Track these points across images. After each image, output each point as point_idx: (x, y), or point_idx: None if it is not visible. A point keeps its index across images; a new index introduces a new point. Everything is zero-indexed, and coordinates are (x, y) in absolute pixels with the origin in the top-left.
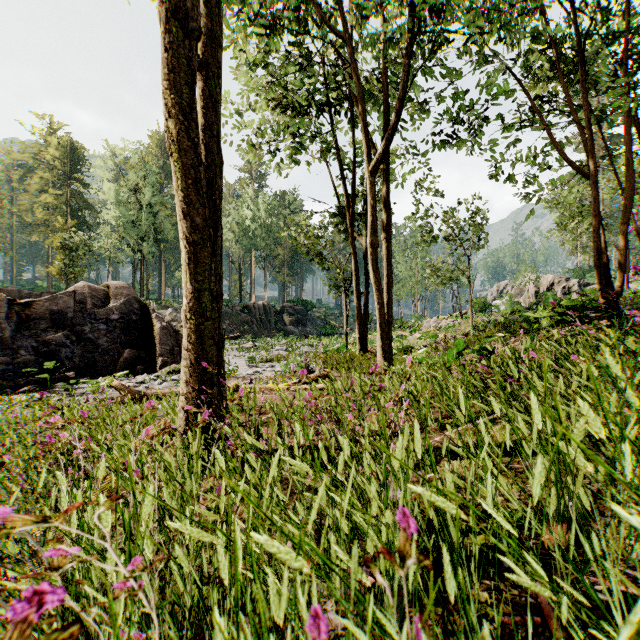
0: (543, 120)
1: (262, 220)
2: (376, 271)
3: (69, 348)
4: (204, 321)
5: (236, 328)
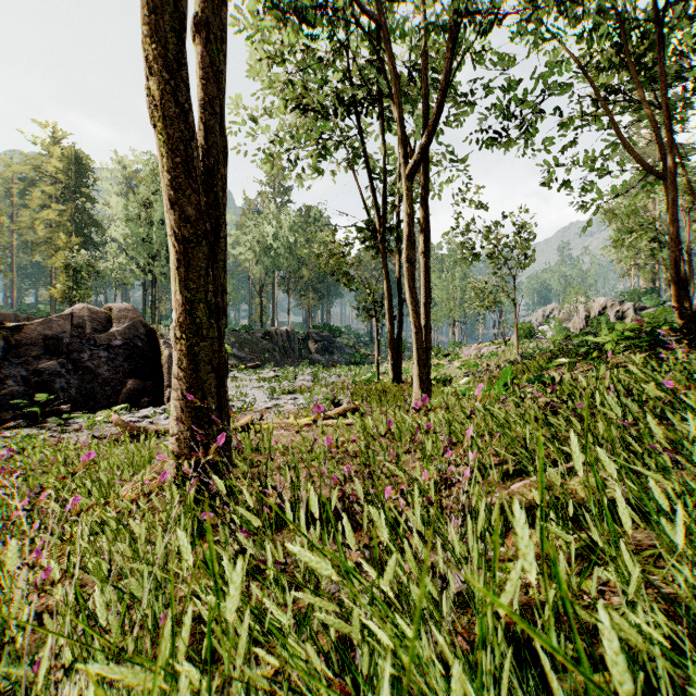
0: (608, 112)
1: (285, 238)
2: (412, 290)
3: (64, 378)
4: (199, 341)
5: (256, 356)
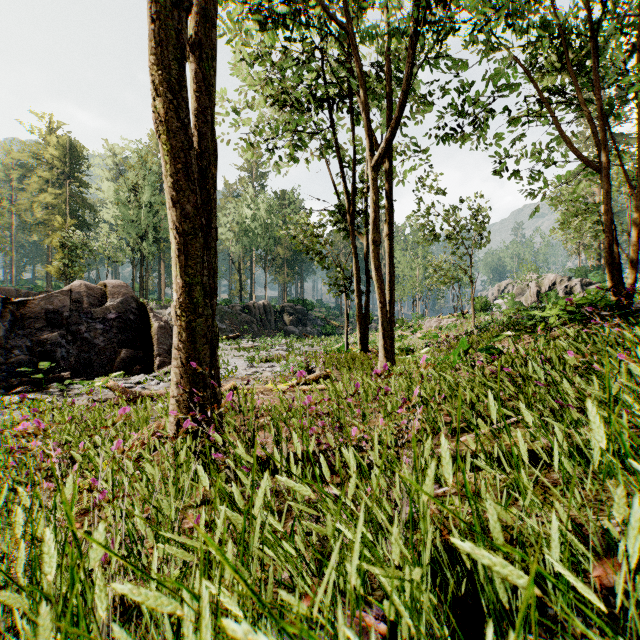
0: (551, 112)
1: (262, 219)
2: (378, 269)
3: (65, 348)
4: (196, 318)
5: (236, 328)
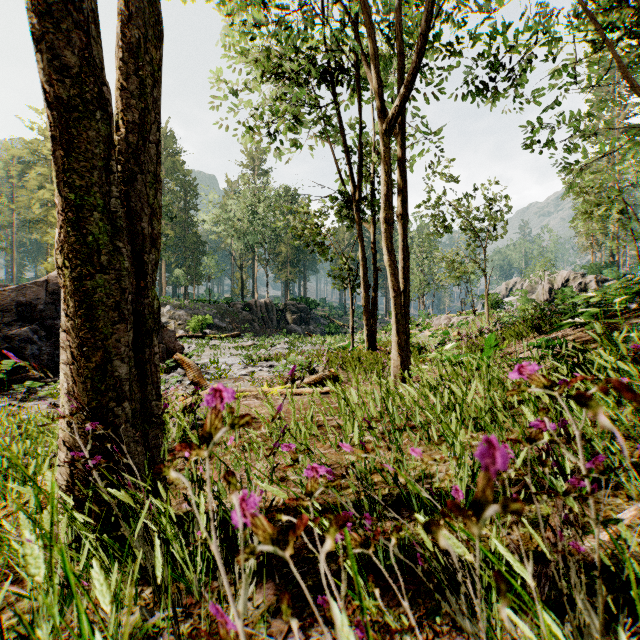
0: (611, 49)
1: (264, 216)
2: (391, 252)
3: (37, 344)
4: (93, 272)
5: (237, 326)
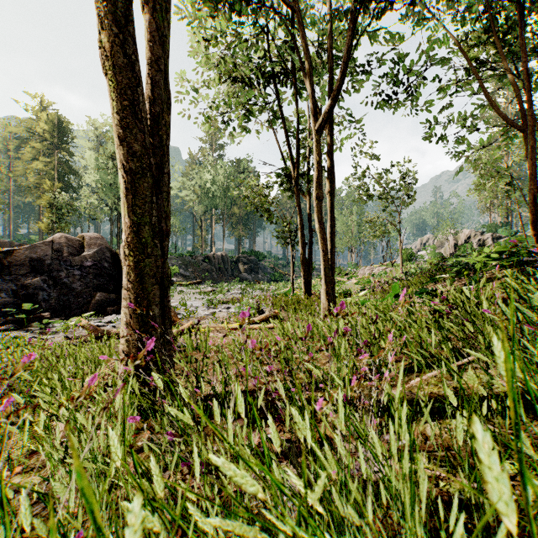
0: (477, 78)
1: (221, 183)
2: (321, 221)
3: (46, 291)
4: (144, 258)
5: (198, 275)
